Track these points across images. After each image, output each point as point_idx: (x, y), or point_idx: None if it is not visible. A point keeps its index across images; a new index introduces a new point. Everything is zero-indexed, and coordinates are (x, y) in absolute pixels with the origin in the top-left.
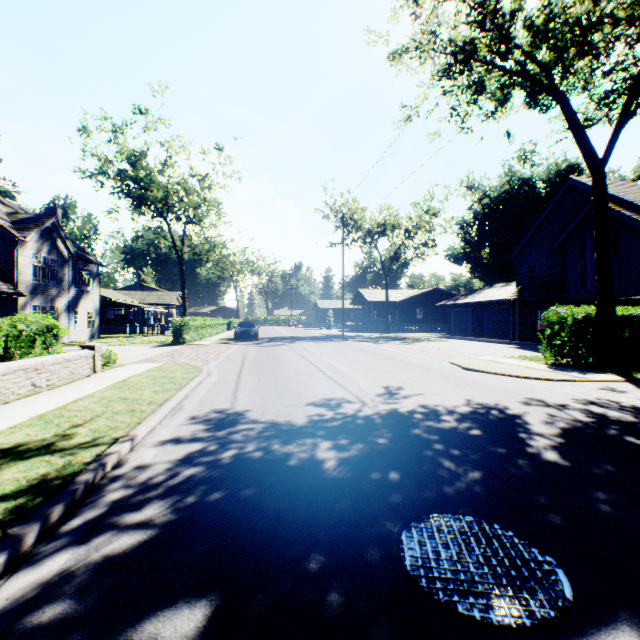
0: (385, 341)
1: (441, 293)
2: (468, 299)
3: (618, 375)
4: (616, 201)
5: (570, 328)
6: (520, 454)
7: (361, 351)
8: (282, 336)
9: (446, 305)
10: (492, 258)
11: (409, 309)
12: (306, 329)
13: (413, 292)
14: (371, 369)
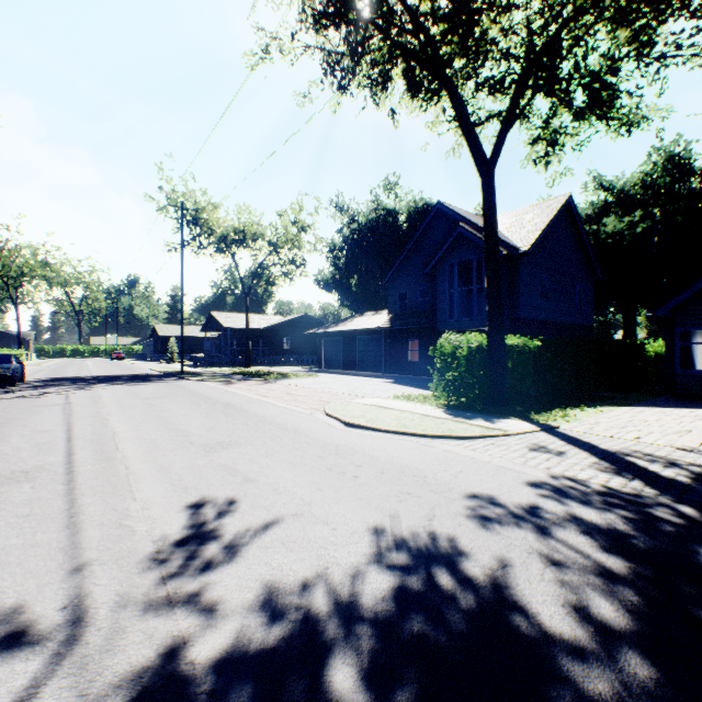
0: (241, 379)
1: (311, 321)
2: (340, 327)
3: (523, 419)
4: (479, 230)
5: (465, 360)
6: None
7: (196, 399)
8: (80, 376)
9: (316, 334)
10: (361, 286)
11: (276, 338)
12: (136, 363)
13: (280, 318)
14: (192, 442)
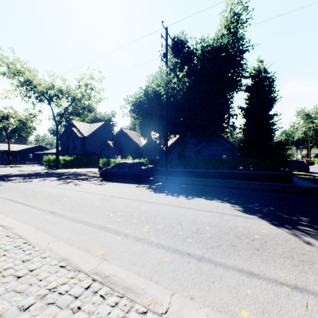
0: (2, 167)
1: (43, 147)
2: (47, 151)
3: (53, 169)
4: (79, 130)
5: (49, 161)
6: (4, 175)
7: None
8: None
9: None
10: None
11: (25, 154)
12: None
13: (28, 146)
14: None
